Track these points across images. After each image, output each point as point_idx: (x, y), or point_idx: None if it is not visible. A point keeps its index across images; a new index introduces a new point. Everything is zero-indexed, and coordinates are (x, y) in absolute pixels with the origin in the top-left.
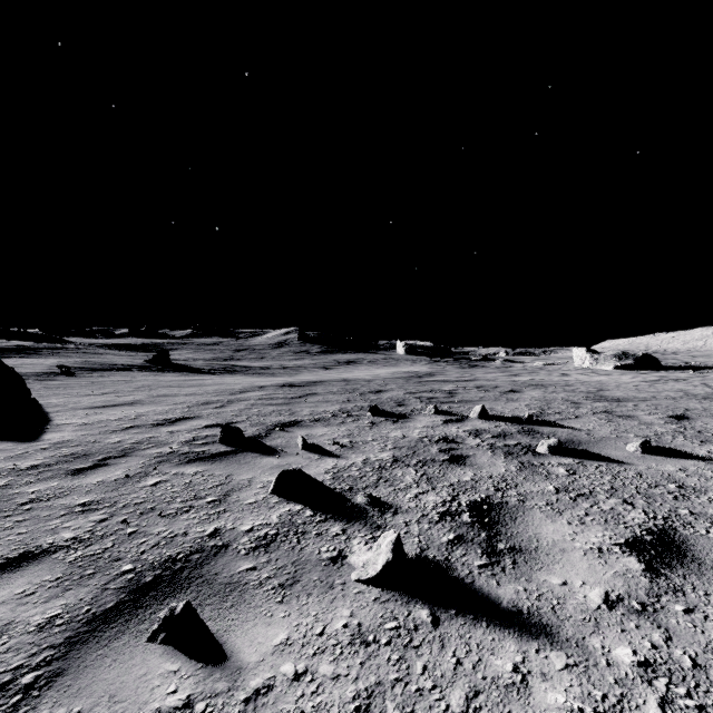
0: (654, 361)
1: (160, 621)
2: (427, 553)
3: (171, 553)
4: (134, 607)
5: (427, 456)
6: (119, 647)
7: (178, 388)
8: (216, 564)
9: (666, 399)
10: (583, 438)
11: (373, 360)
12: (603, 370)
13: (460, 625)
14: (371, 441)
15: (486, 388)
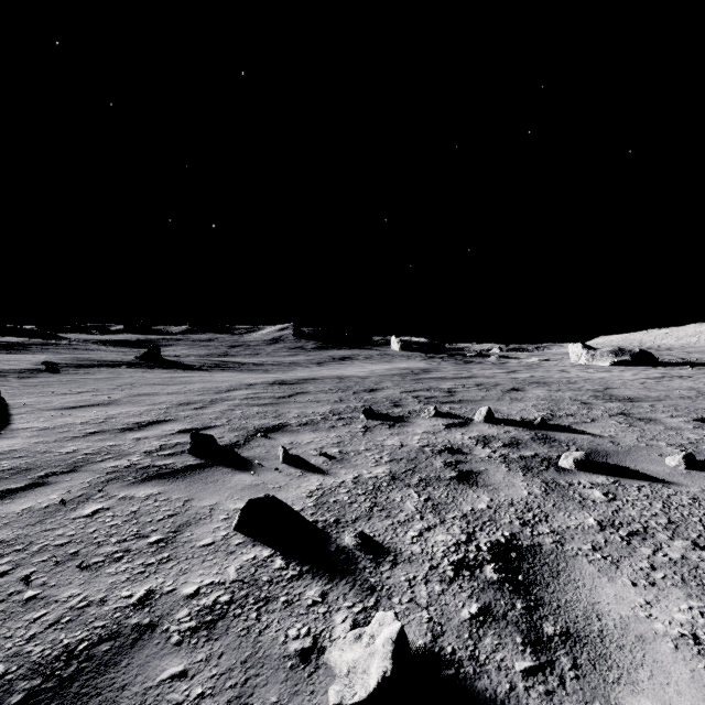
0: (651, 357)
1: None
2: (442, 642)
3: (70, 639)
4: None
5: (430, 472)
6: None
7: (162, 386)
8: (129, 664)
9: (682, 398)
10: (608, 447)
11: (368, 356)
12: (599, 366)
13: None
14: (364, 451)
15: (486, 386)
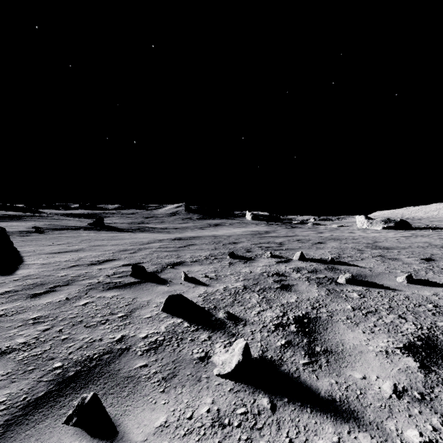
0: (407, 224)
1: (74, 407)
2: (266, 354)
3: (89, 354)
4: (58, 396)
5: (266, 285)
6: (42, 428)
7: (108, 240)
8: (120, 362)
9: (418, 248)
10: (367, 273)
11: (232, 223)
12: (375, 230)
13: (291, 411)
14: (229, 275)
15: (303, 240)
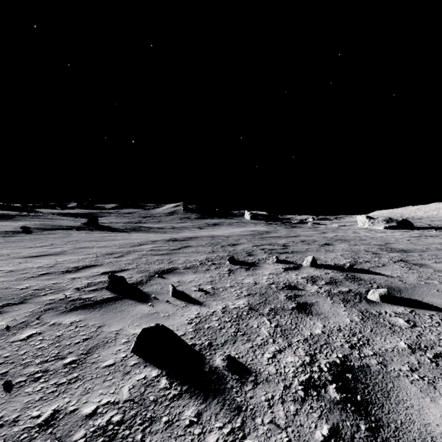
0: (409, 224)
1: None
2: None
3: None
4: None
5: (277, 303)
6: None
7: (96, 242)
8: None
9: (438, 250)
10: (399, 285)
11: (230, 223)
12: (377, 229)
13: None
14: (229, 288)
15: (308, 242)
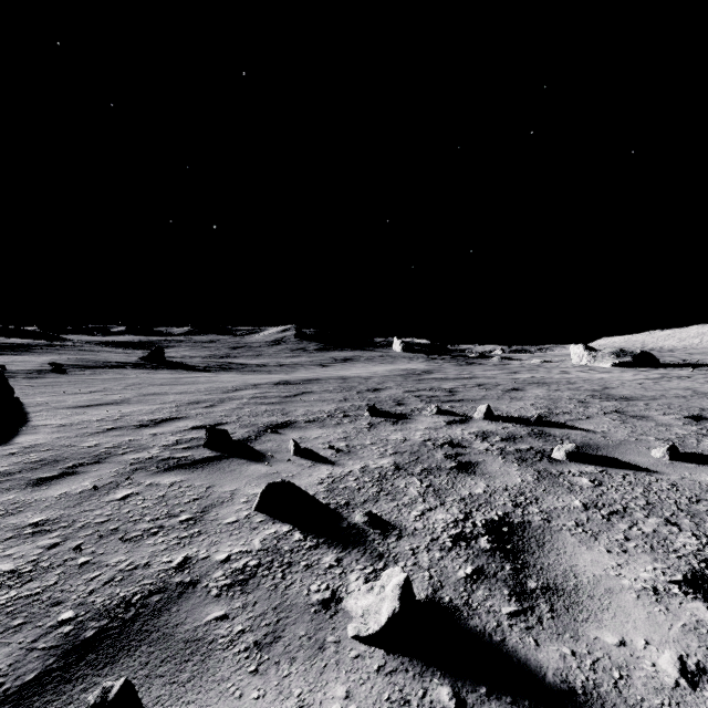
0: (652, 358)
1: None
2: (441, 594)
3: (125, 593)
4: (61, 680)
5: (432, 462)
6: None
7: (170, 386)
8: (179, 610)
9: (677, 398)
10: (600, 441)
11: (370, 357)
12: (601, 367)
13: None
14: (370, 445)
15: (487, 386)
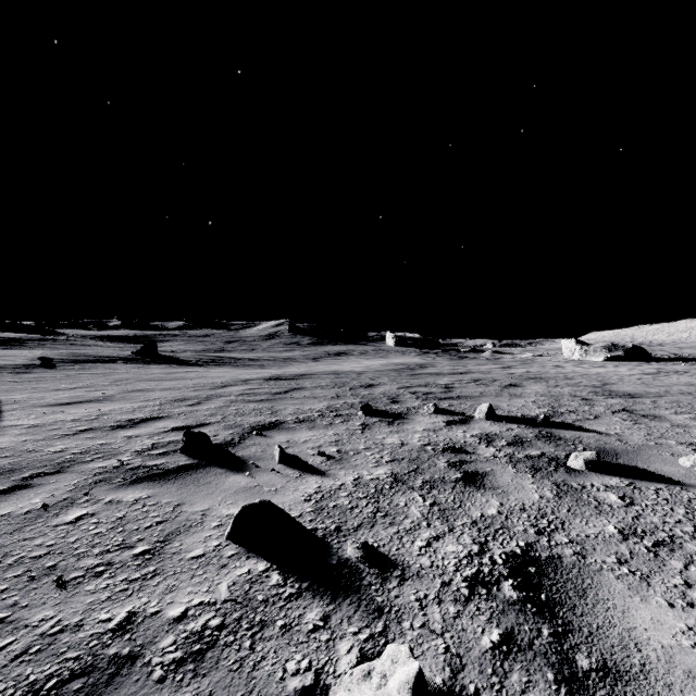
0: (644, 353)
1: None
2: (463, 679)
3: (36, 675)
4: None
5: (434, 473)
6: None
7: (157, 381)
8: None
9: (682, 394)
10: (617, 446)
11: (363, 351)
12: (593, 361)
13: None
14: (364, 451)
15: (483, 381)
